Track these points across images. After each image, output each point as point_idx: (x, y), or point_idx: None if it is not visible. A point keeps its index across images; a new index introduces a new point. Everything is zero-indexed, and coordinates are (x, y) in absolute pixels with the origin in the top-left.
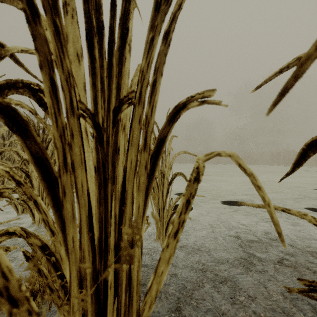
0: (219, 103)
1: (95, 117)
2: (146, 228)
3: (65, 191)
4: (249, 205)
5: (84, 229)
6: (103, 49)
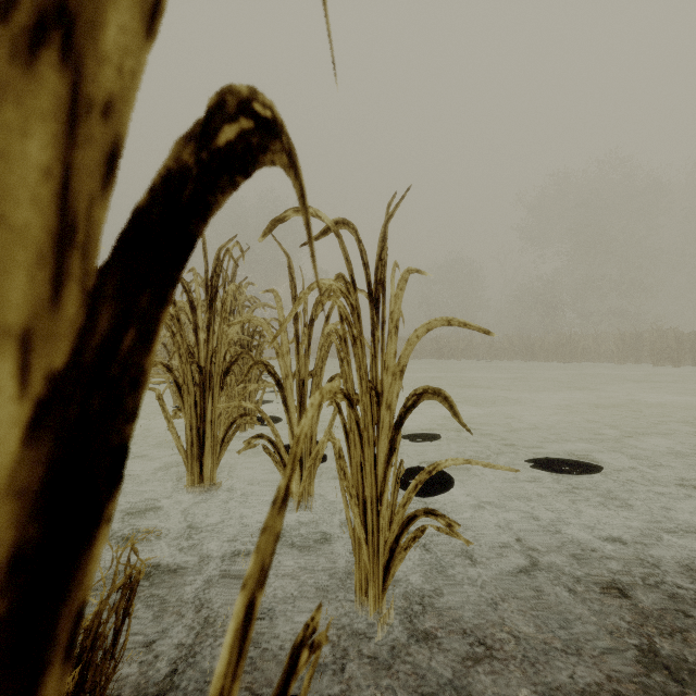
0: None
1: None
2: (307, 683)
3: None
4: None
5: None
6: None
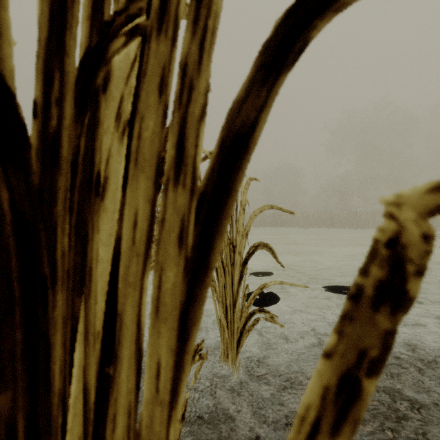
0: None
1: None
2: (198, 370)
3: None
4: None
5: None
6: None
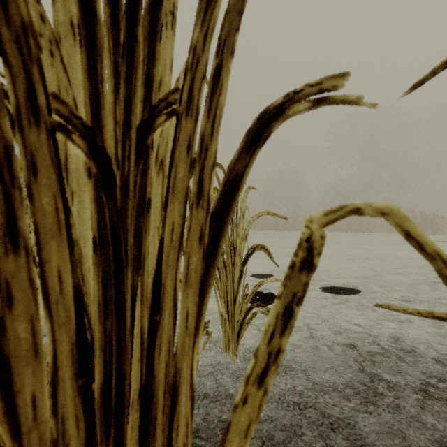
0: (356, 101)
1: (94, 135)
2: (205, 343)
3: (10, 294)
4: (399, 311)
5: (65, 373)
6: (120, 12)
